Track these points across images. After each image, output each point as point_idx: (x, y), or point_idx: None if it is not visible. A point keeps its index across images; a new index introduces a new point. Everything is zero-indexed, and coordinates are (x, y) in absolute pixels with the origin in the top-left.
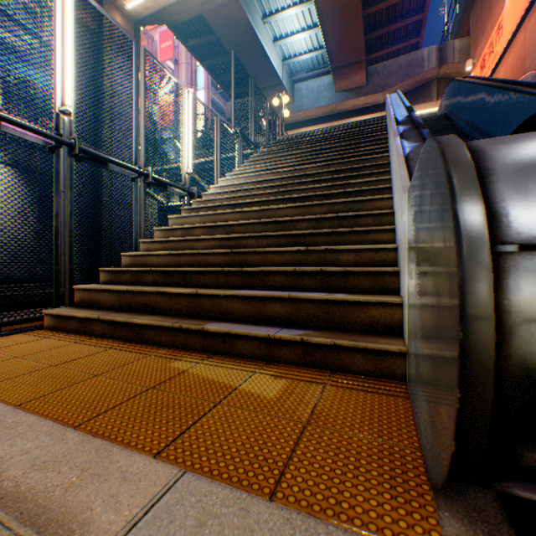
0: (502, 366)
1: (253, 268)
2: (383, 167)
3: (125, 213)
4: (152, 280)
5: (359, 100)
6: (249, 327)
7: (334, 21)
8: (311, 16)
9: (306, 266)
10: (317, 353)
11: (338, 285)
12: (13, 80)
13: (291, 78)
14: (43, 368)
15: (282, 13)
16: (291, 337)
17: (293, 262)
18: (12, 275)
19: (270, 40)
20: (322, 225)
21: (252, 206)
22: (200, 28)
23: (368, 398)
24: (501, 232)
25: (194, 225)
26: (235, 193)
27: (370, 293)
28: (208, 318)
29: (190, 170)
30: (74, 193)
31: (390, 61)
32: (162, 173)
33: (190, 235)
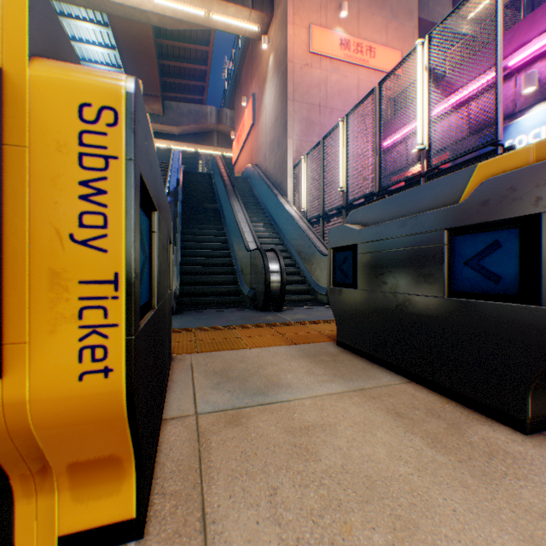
0: None
1: None
2: None
3: None
4: None
5: (158, 126)
6: None
7: (134, 58)
8: (110, 38)
9: None
10: None
11: None
12: None
13: None
14: None
15: (78, 22)
16: None
17: None
18: None
19: None
20: None
21: None
22: None
23: None
24: None
25: None
26: None
27: None
28: None
29: None
30: None
31: (184, 104)
32: None
33: None
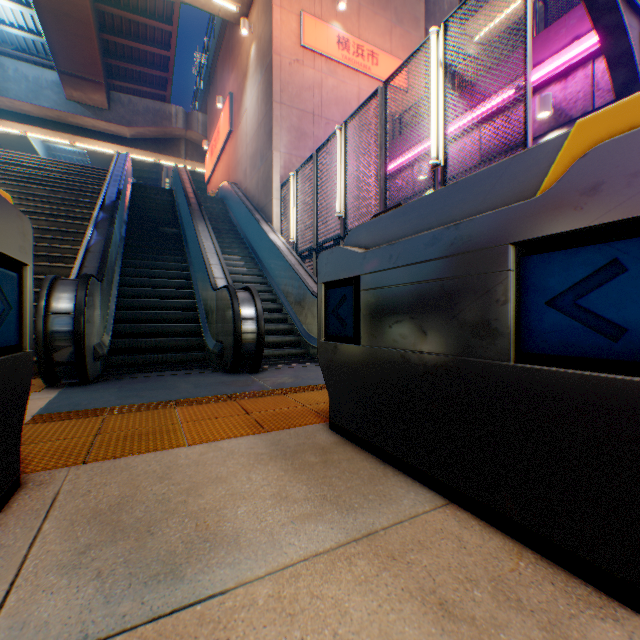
0: (48, 338)
1: None
2: None
3: None
4: None
5: (102, 123)
6: None
7: (61, 23)
8: None
9: None
10: None
11: None
12: None
13: None
14: None
15: None
16: None
17: None
18: None
19: None
20: None
21: None
22: None
23: (37, 379)
24: (51, 310)
25: None
26: None
27: None
28: None
29: None
30: None
31: (139, 99)
32: None
33: None
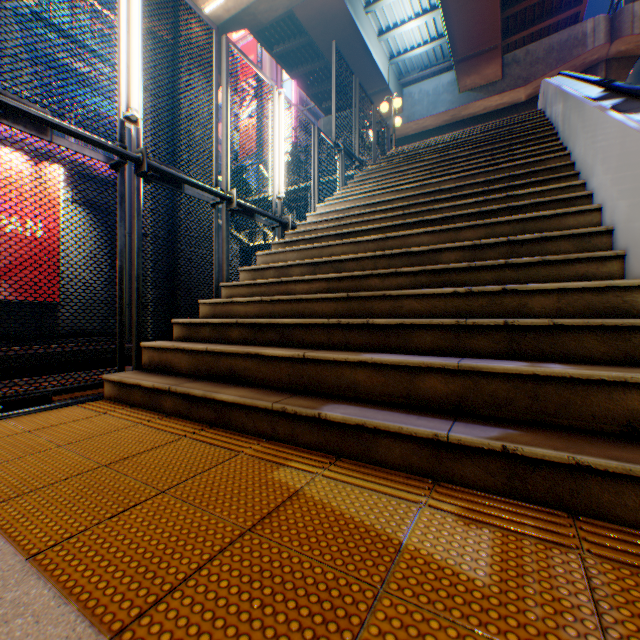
0: None
1: (386, 320)
2: (563, 170)
3: (203, 250)
4: (237, 336)
5: (491, 99)
6: (396, 417)
7: None
8: None
9: (468, 317)
10: (536, 476)
11: (538, 348)
12: (68, 79)
13: (400, 80)
14: (88, 469)
15: None
16: (481, 441)
17: (445, 311)
18: (84, 327)
19: (373, 34)
20: (481, 256)
21: (367, 235)
22: (288, 30)
23: None
24: None
25: (290, 263)
26: (340, 221)
27: (606, 363)
28: (321, 395)
29: (282, 194)
30: (141, 223)
31: (536, 44)
32: (247, 198)
33: (285, 276)
